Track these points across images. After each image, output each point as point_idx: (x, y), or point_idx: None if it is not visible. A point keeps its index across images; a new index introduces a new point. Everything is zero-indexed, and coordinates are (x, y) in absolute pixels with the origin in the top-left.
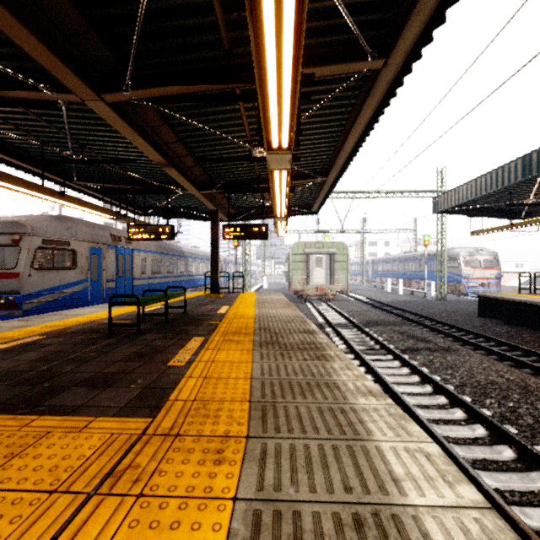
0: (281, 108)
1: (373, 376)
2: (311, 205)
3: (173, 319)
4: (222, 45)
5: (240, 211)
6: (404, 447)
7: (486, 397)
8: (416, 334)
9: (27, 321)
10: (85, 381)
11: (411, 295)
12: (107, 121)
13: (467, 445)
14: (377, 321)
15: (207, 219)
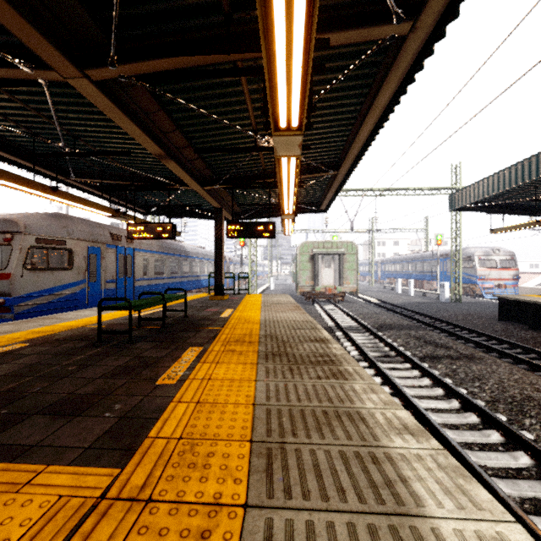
0: (291, 73)
1: (391, 388)
2: (320, 202)
3: (171, 324)
4: (221, 9)
5: (245, 209)
6: (475, 532)
7: (524, 417)
8: (434, 339)
9: (16, 325)
10: (52, 406)
11: (423, 297)
12: (95, 103)
13: (510, 477)
14: (390, 324)
15: (212, 218)
